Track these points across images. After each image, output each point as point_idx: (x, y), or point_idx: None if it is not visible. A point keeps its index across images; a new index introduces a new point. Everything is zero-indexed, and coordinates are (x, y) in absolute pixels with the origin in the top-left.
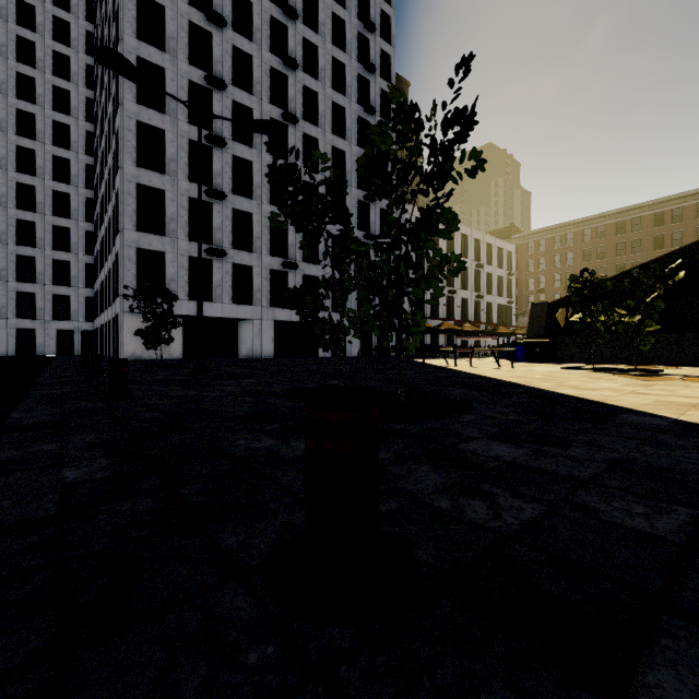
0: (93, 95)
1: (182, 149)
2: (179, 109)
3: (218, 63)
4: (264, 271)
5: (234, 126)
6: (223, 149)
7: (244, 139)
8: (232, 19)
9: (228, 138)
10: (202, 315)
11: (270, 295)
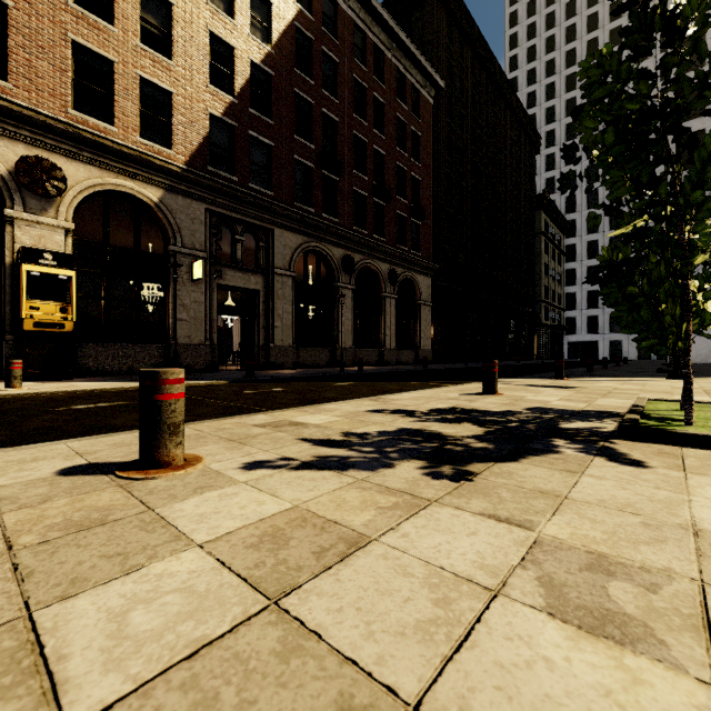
0: None
1: None
2: None
3: None
4: None
5: None
6: None
7: None
8: None
9: None
10: None
11: None
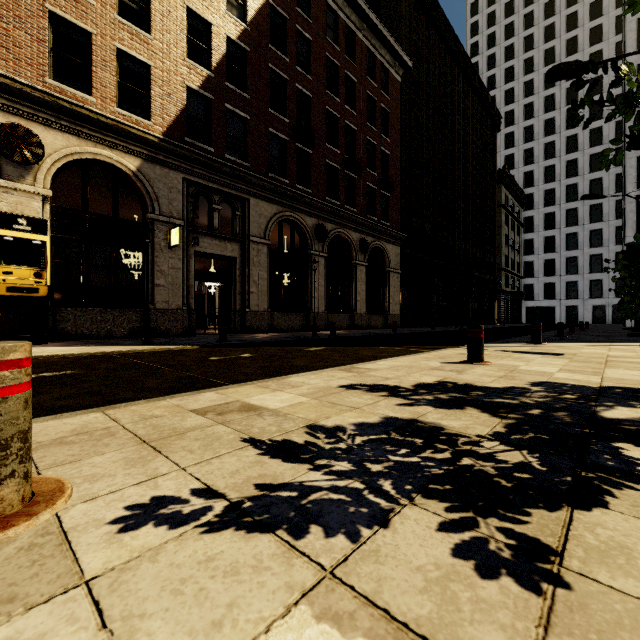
0: (621, 117)
1: None
2: None
3: None
4: None
5: None
6: None
7: None
8: None
9: None
10: None
11: None
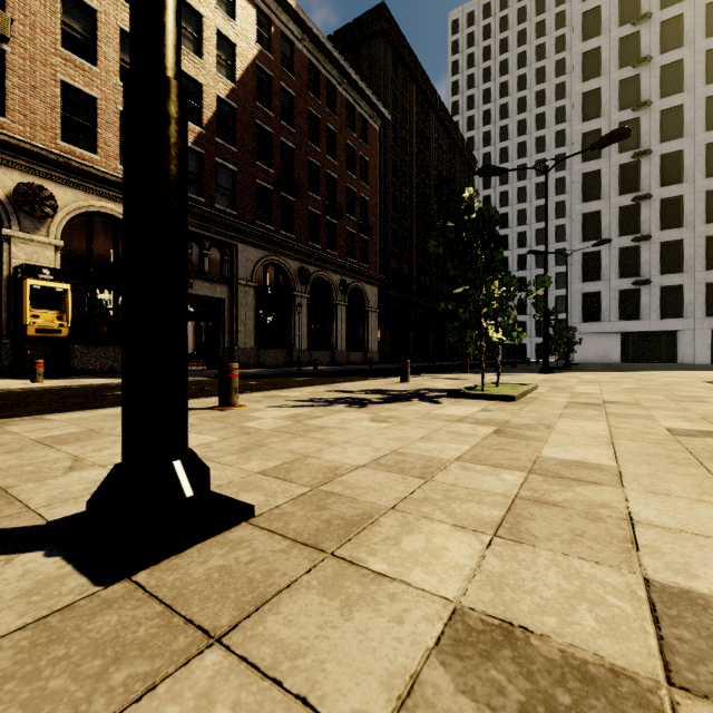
0: None
1: (614, 216)
2: (611, 190)
3: (646, 135)
4: (698, 286)
5: (663, 174)
6: (650, 199)
7: (673, 179)
8: (660, 89)
9: (655, 188)
10: (567, 341)
11: (706, 306)
